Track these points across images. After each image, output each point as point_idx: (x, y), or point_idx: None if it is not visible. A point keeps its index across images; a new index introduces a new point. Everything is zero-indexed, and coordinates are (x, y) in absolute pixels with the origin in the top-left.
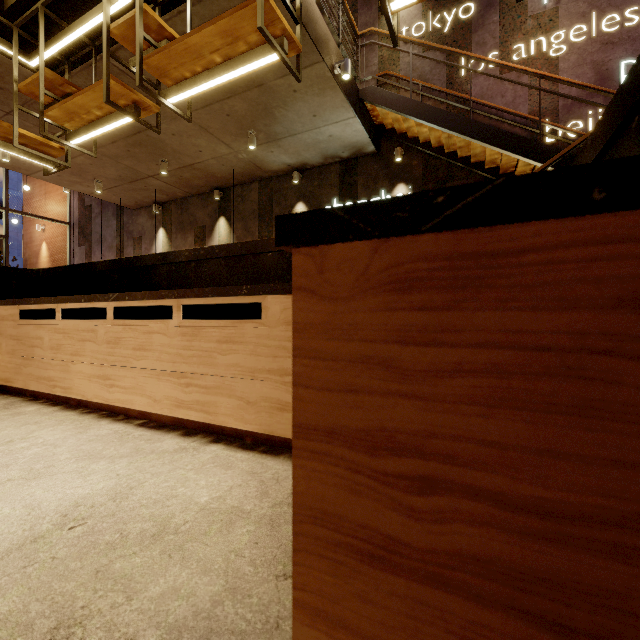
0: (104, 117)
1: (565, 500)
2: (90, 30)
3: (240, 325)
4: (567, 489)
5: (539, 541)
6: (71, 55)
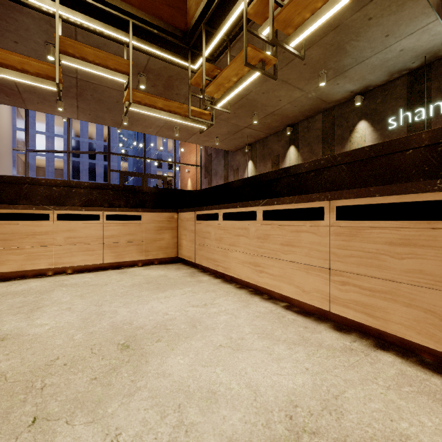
0: (239, 80)
1: None
2: (227, 29)
3: (428, 226)
4: None
5: None
6: (215, 53)
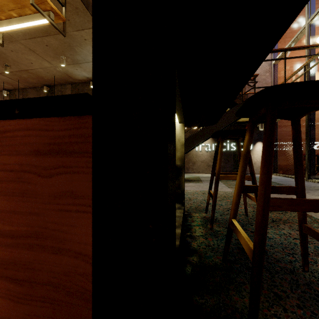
0: None
1: (17, 230)
2: None
3: None
4: (18, 225)
5: (11, 247)
6: None
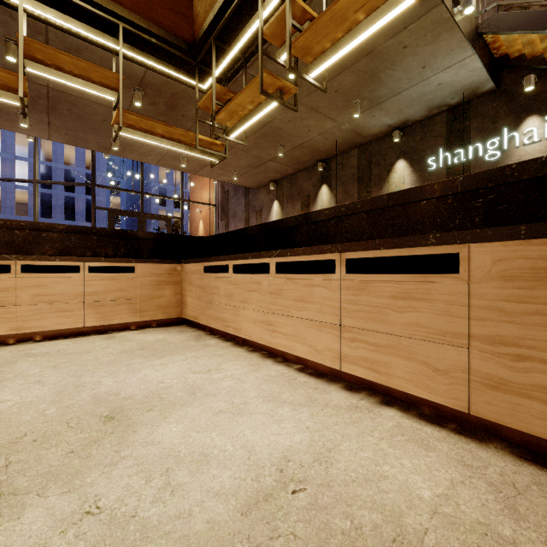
0: (255, 109)
1: None
2: (242, 45)
3: (423, 280)
4: None
5: None
6: (228, 72)
